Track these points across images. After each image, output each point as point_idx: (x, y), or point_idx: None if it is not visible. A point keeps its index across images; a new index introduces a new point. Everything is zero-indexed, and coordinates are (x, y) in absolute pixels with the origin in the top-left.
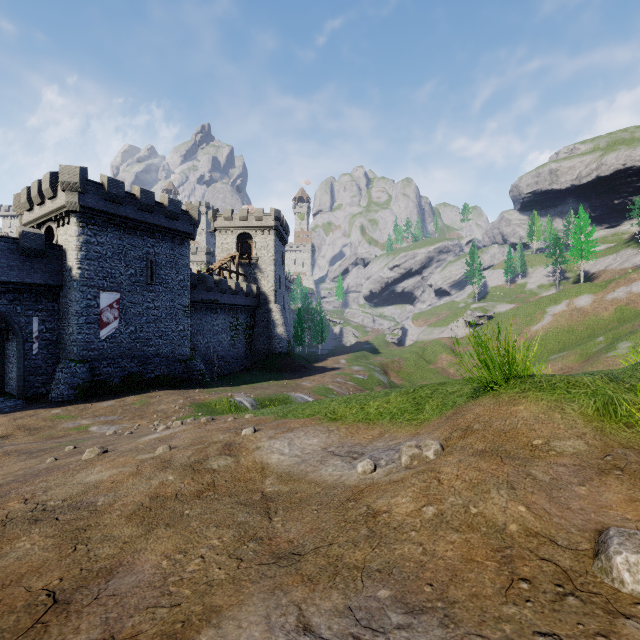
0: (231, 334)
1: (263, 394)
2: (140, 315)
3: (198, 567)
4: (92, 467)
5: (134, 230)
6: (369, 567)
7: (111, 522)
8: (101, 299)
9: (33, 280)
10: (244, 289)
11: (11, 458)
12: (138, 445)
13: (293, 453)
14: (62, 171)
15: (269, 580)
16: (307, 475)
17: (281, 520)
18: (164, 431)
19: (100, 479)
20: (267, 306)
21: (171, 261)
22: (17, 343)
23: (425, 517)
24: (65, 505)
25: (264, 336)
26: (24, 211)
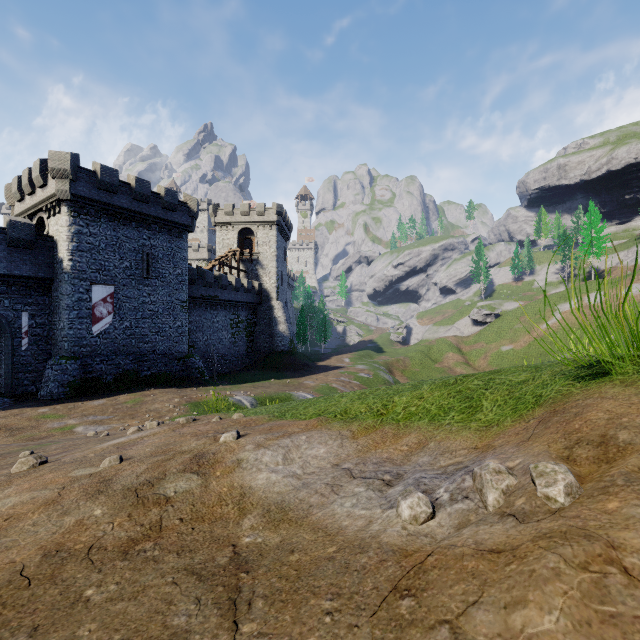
0: (232, 331)
1: (264, 393)
2: (135, 310)
3: None
4: (3, 488)
5: (129, 221)
6: None
7: None
8: (94, 293)
9: (22, 272)
10: (245, 285)
11: None
12: (89, 453)
13: (290, 471)
14: (52, 157)
15: None
16: (310, 512)
17: (256, 633)
18: (133, 434)
19: None
20: (269, 303)
21: (168, 254)
22: (5, 338)
23: None
24: None
25: (266, 334)
26: (15, 202)
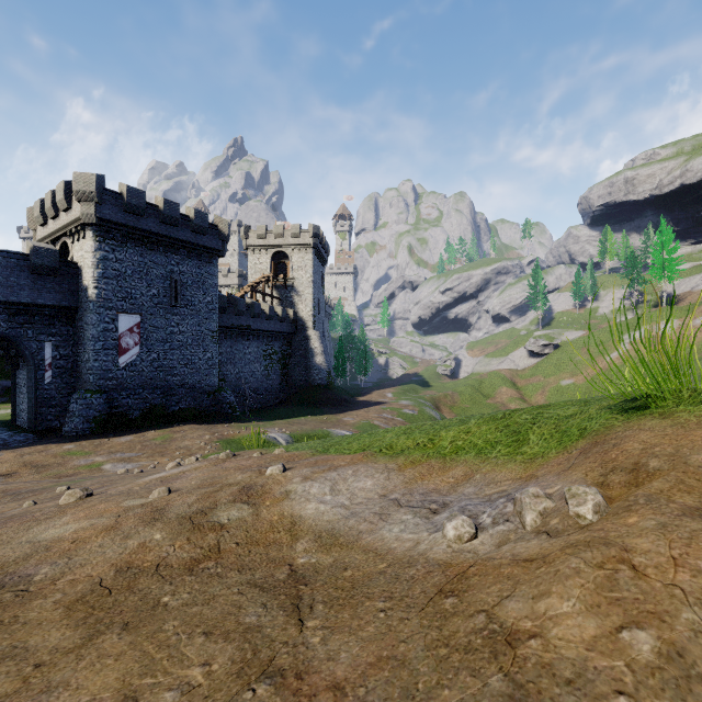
0: (265, 364)
1: (300, 430)
2: (163, 341)
3: None
4: (59, 517)
5: (157, 246)
6: None
7: (38, 616)
8: (120, 322)
9: (45, 301)
10: (279, 314)
11: None
12: (133, 487)
13: (337, 502)
14: (77, 179)
15: None
16: (360, 537)
17: (320, 627)
18: (173, 469)
19: (59, 536)
20: (305, 333)
21: (198, 281)
22: (28, 371)
23: (637, 657)
24: None
25: (301, 366)
26: (38, 226)
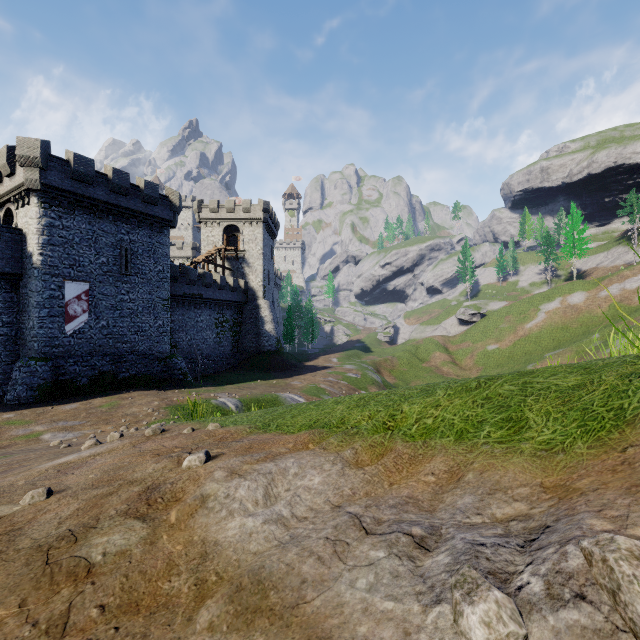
0: (217, 331)
1: (249, 394)
2: (113, 308)
3: None
4: None
5: (106, 214)
6: None
7: None
8: (67, 289)
9: None
10: (231, 284)
11: None
12: (19, 480)
13: (273, 513)
14: (20, 143)
15: None
16: (303, 596)
17: None
18: (87, 449)
19: None
20: (255, 302)
21: (149, 250)
22: None
23: None
24: None
25: (252, 333)
26: None
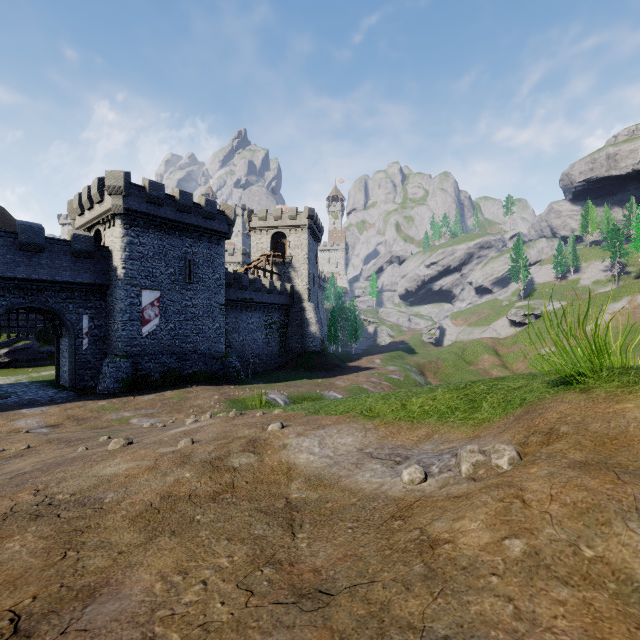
0: (265, 332)
1: (296, 392)
2: (179, 313)
3: (196, 598)
4: (112, 459)
5: (173, 231)
6: (431, 629)
7: (113, 524)
8: (143, 297)
9: (83, 280)
10: (278, 288)
11: (51, 446)
12: (163, 438)
13: (324, 453)
14: (108, 176)
15: (285, 632)
16: (340, 480)
17: (307, 538)
18: (192, 424)
19: (115, 472)
20: (301, 305)
21: (208, 260)
22: (69, 339)
23: (510, 555)
24: (72, 500)
25: (298, 335)
26: (76, 216)
